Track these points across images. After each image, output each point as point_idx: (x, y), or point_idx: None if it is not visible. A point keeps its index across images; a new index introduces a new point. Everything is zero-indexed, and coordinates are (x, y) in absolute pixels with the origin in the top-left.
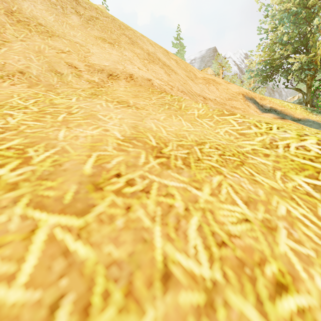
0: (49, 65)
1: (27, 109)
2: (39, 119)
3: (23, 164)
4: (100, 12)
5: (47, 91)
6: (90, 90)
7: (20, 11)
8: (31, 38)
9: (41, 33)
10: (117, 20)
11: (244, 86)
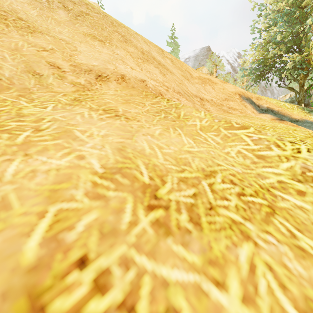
0: (26, 65)
1: None
2: None
3: None
4: (91, 7)
5: (19, 97)
6: (73, 94)
7: None
8: (7, 34)
9: (20, 28)
10: (110, 17)
11: (237, 84)
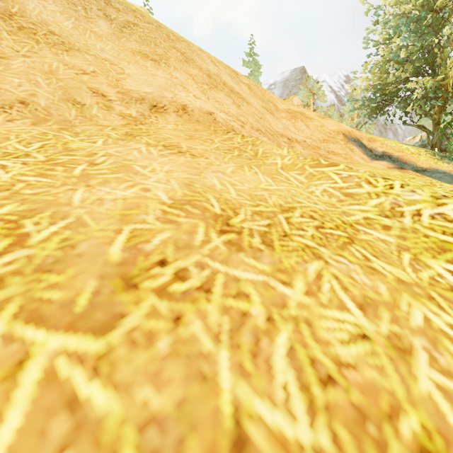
0: (64, 92)
1: (29, 158)
2: (46, 173)
3: (15, 246)
4: (140, 15)
5: (61, 130)
6: (123, 128)
7: (23, 13)
8: (38, 52)
9: (53, 45)
10: (164, 28)
11: (344, 122)
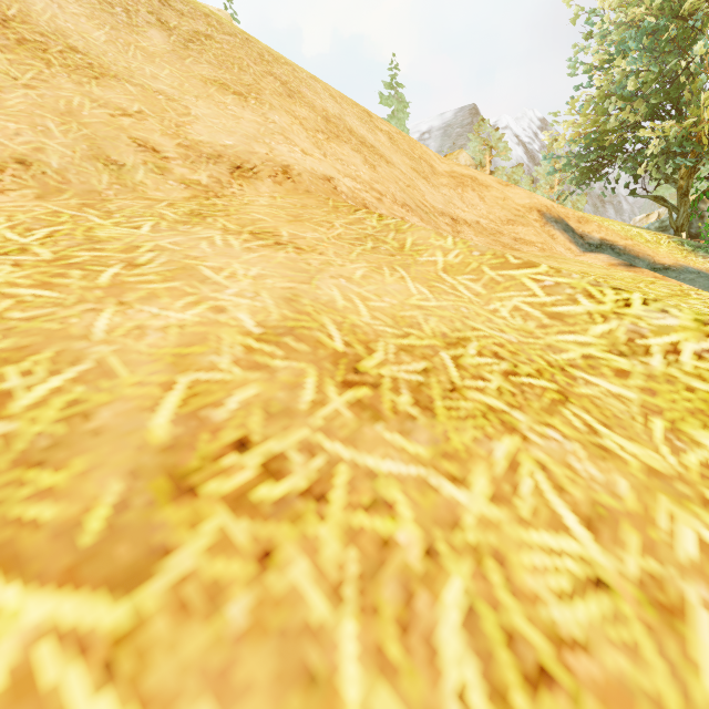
0: (91, 146)
1: (26, 254)
2: (51, 281)
3: None
4: (216, 23)
5: (84, 207)
6: (187, 203)
7: (25, 17)
8: (50, 81)
9: (75, 69)
10: (255, 43)
11: (539, 191)
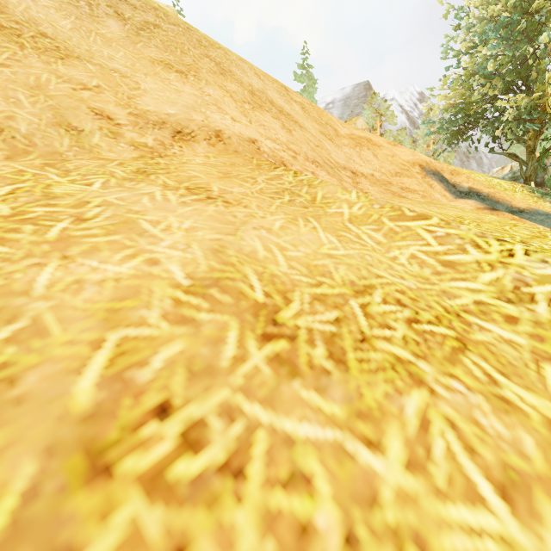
0: (55, 114)
1: None
2: (4, 237)
3: None
4: (163, 15)
5: (46, 167)
6: (134, 162)
7: (3, 8)
8: (22, 60)
9: (44, 51)
10: (195, 31)
11: (418, 149)
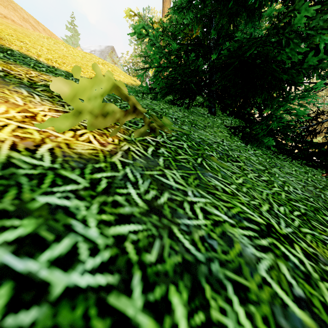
0: None
1: None
2: None
3: None
4: None
5: None
6: None
7: None
8: None
9: None
10: None
11: None
